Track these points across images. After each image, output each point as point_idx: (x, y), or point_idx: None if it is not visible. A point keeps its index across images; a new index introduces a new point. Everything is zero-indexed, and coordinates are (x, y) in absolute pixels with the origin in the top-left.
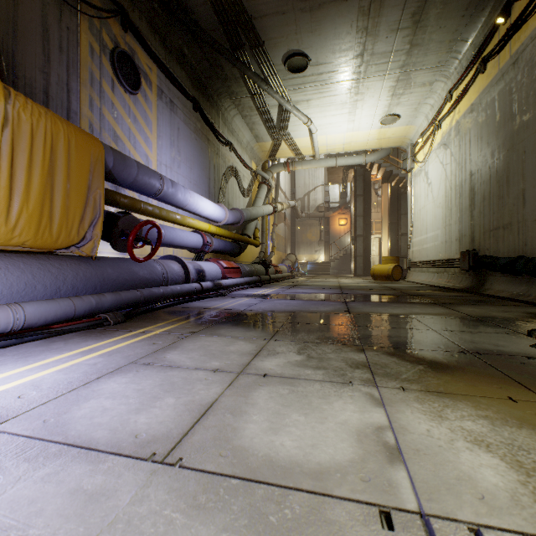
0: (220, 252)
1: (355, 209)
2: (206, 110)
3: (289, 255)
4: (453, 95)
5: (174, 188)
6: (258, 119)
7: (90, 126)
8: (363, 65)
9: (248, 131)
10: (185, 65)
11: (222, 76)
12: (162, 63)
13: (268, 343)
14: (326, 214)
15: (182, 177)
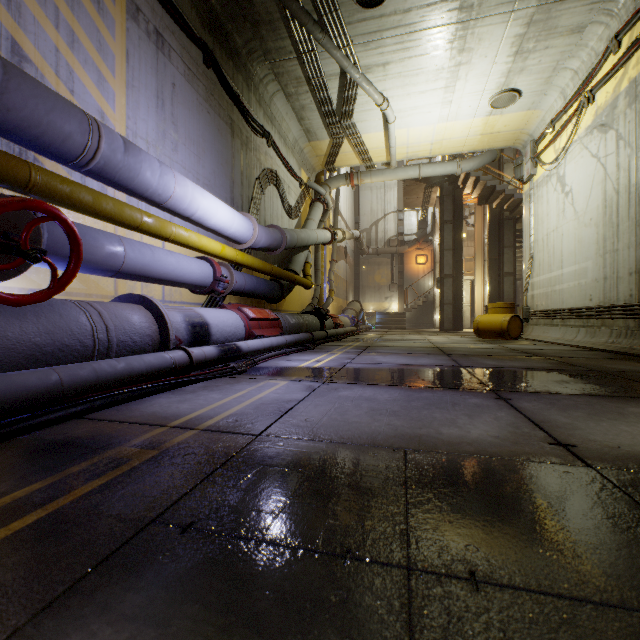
0: (248, 294)
1: (441, 241)
2: (227, 73)
3: (352, 302)
4: (623, 40)
5: (132, 155)
6: (309, 100)
7: None
8: None
9: (295, 122)
10: None
11: (251, 17)
12: None
13: None
14: (399, 250)
15: (180, 167)
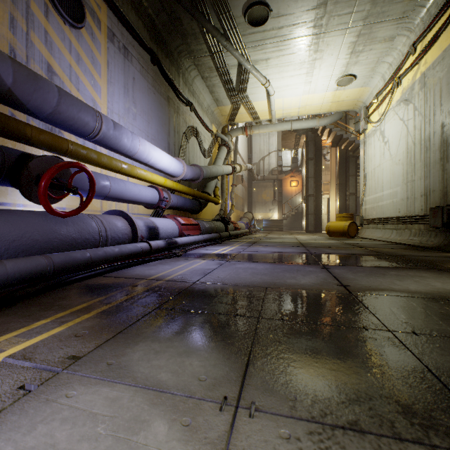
0: (179, 209)
1: (307, 171)
2: (165, 66)
3: (246, 213)
4: (417, 47)
5: (117, 131)
6: (218, 81)
7: (12, 52)
8: (326, 17)
9: (208, 95)
10: (142, 14)
11: (181, 31)
12: (112, 2)
13: (233, 439)
14: (279, 177)
15: (138, 129)
